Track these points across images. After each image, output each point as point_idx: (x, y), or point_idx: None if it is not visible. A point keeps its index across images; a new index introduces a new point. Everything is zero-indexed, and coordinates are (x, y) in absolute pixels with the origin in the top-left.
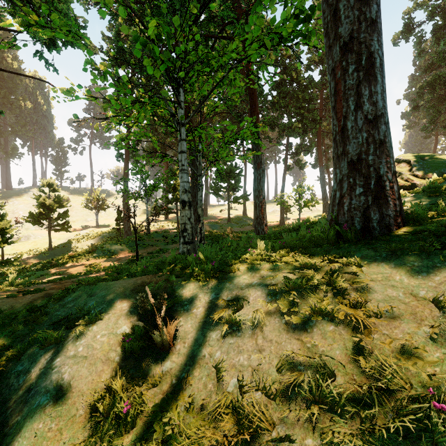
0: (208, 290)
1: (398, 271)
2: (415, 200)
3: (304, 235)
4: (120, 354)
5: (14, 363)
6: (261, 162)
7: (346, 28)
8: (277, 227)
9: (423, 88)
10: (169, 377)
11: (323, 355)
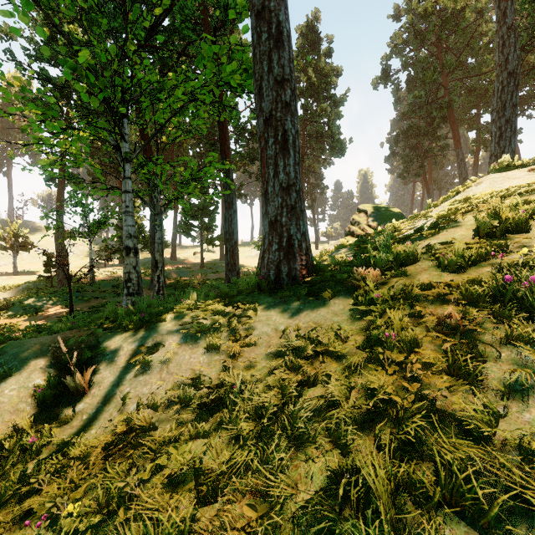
0: (133, 339)
1: (277, 313)
2: (346, 252)
3: None
4: (31, 404)
5: None
6: (233, 202)
7: (267, 106)
8: None
9: (398, 135)
10: (81, 415)
11: (204, 377)
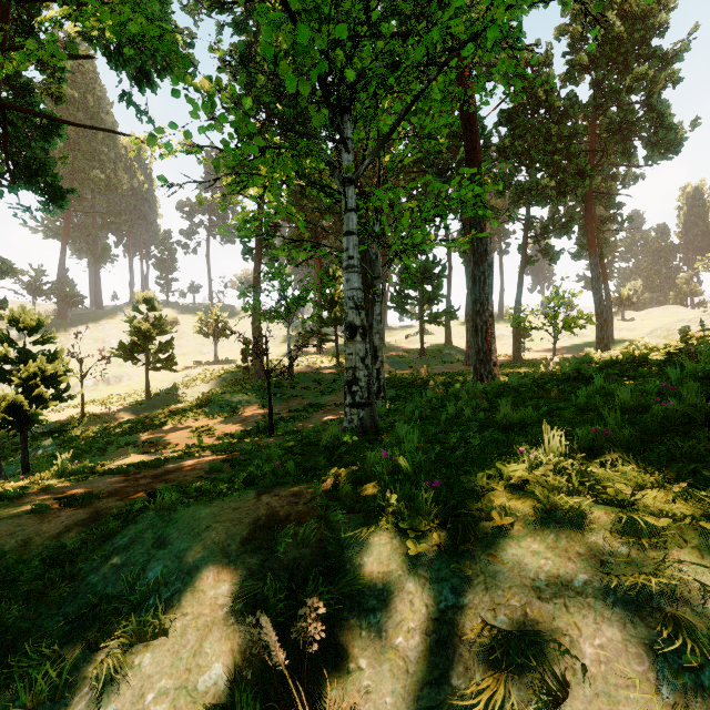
0: (431, 571)
1: None
2: None
3: (628, 402)
4: None
5: None
6: (486, 251)
7: None
8: (508, 365)
9: None
10: None
11: None
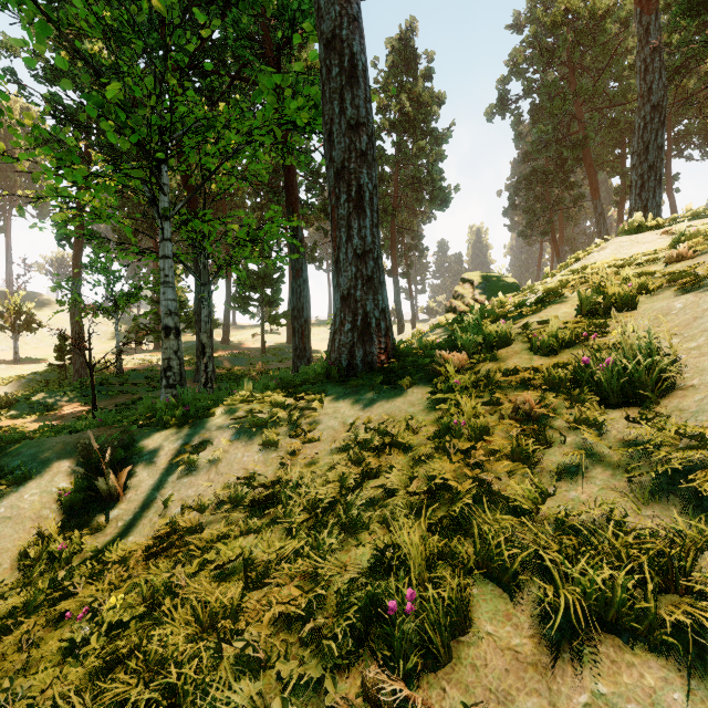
0: (175, 437)
1: (347, 405)
2: (440, 333)
3: None
4: (56, 511)
5: None
6: (302, 269)
7: (339, 155)
8: None
9: (519, 182)
10: (115, 522)
11: (259, 477)
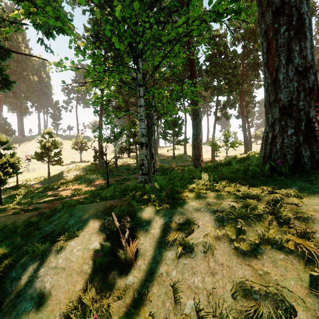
0: (163, 213)
1: None
2: None
3: (237, 168)
4: (91, 267)
5: (10, 269)
6: (198, 114)
7: None
8: (209, 162)
9: None
10: (132, 291)
11: (277, 284)
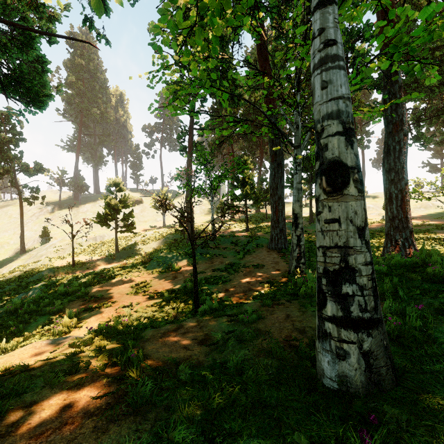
0: None
1: None
2: None
3: None
4: None
5: None
6: (402, 121)
7: None
8: None
9: None
10: None
11: None
